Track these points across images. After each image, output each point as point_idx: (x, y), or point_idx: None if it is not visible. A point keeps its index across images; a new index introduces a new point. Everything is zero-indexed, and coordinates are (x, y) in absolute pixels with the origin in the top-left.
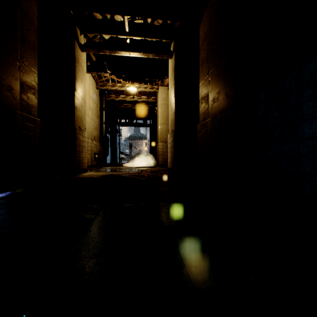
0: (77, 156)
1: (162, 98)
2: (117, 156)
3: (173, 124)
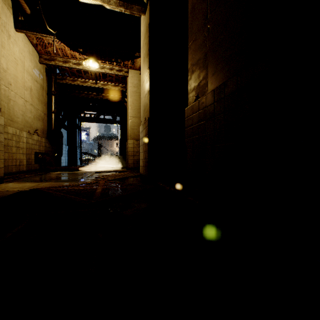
0: None
1: (132, 84)
2: (77, 157)
3: (146, 110)
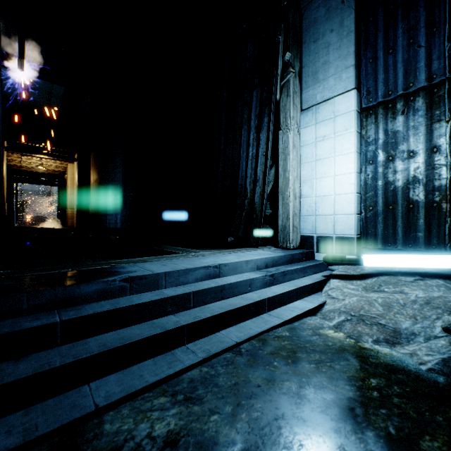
0: None
1: (72, 173)
2: (15, 219)
3: (77, 201)
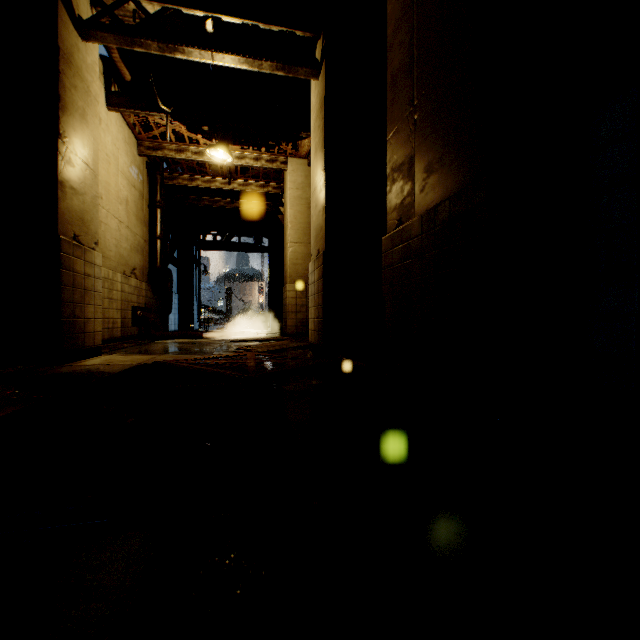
0: (66, 313)
1: (294, 184)
2: (194, 314)
3: (320, 237)
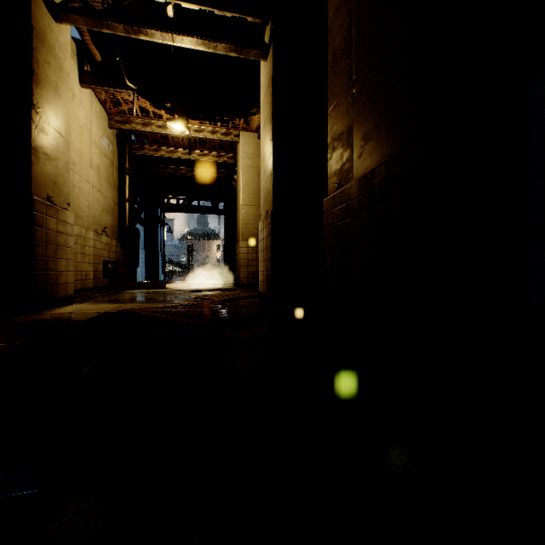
0: (39, 266)
1: (246, 154)
2: (159, 268)
3: (269, 199)
